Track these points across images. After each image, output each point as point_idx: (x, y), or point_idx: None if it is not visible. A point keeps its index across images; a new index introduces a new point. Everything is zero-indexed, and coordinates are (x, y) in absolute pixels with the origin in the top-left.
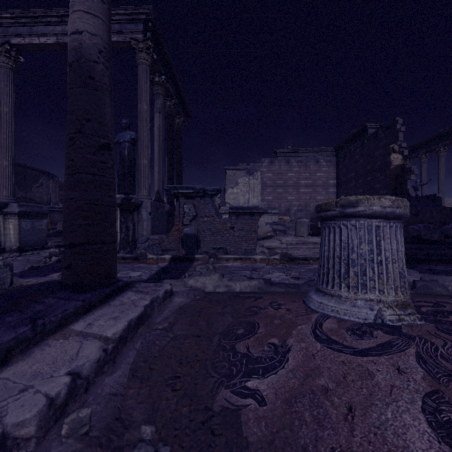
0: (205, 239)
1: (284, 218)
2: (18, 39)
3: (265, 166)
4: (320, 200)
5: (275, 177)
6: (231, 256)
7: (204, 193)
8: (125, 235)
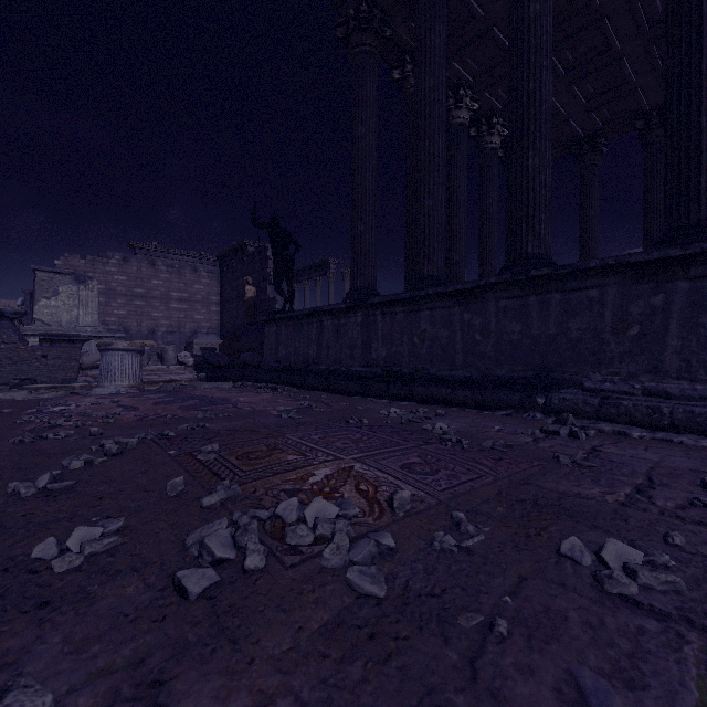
0: (2, 370)
1: (147, 343)
2: None
3: (114, 264)
4: (199, 321)
5: (131, 283)
6: (42, 385)
7: (1, 315)
8: None
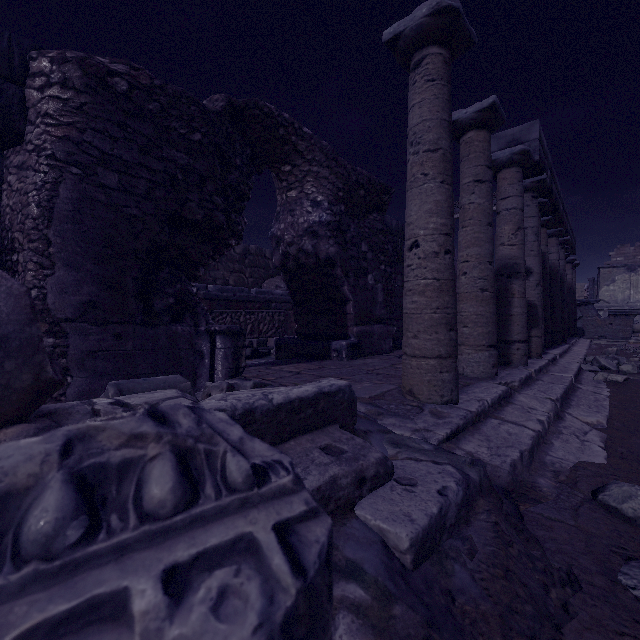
0: (588, 331)
1: None
2: None
3: None
4: None
5: None
6: (610, 340)
7: (587, 303)
8: None
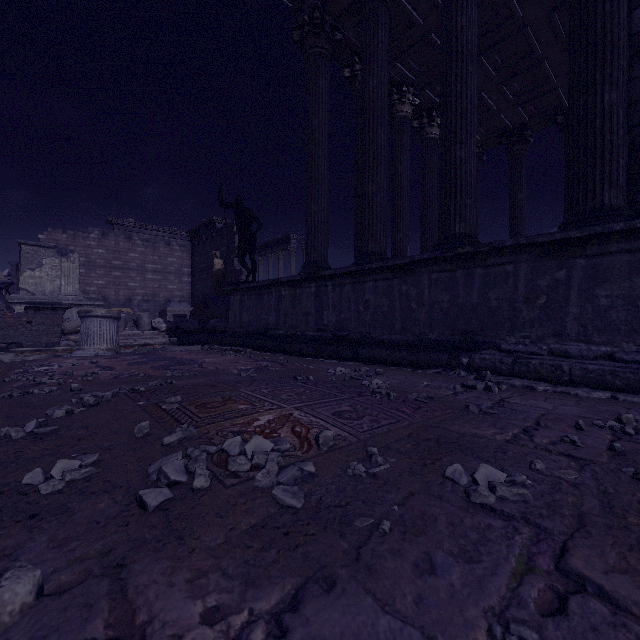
0: None
1: (124, 310)
2: None
3: (94, 238)
4: (172, 290)
5: (110, 256)
6: (28, 348)
7: None
8: None
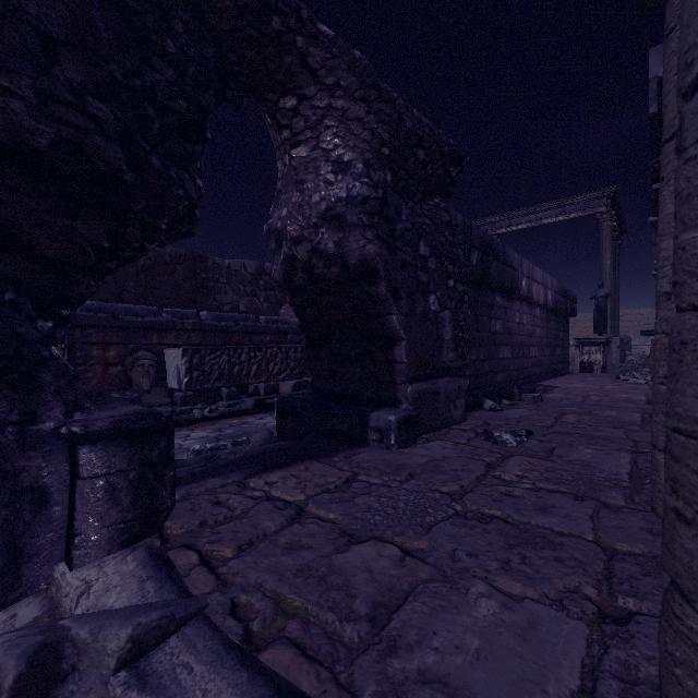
0: None
1: None
2: (501, 230)
3: None
4: None
5: None
6: None
7: None
8: (603, 363)
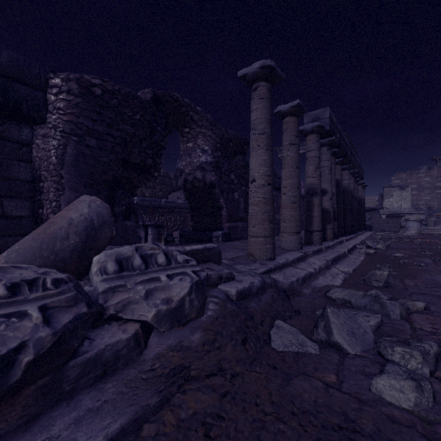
0: (374, 227)
1: None
2: None
3: (422, 172)
4: None
5: (433, 180)
6: (387, 232)
7: (374, 209)
8: None
